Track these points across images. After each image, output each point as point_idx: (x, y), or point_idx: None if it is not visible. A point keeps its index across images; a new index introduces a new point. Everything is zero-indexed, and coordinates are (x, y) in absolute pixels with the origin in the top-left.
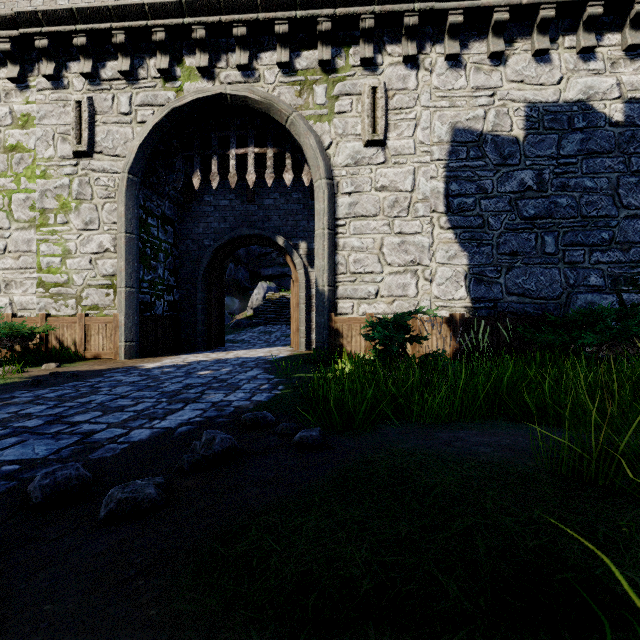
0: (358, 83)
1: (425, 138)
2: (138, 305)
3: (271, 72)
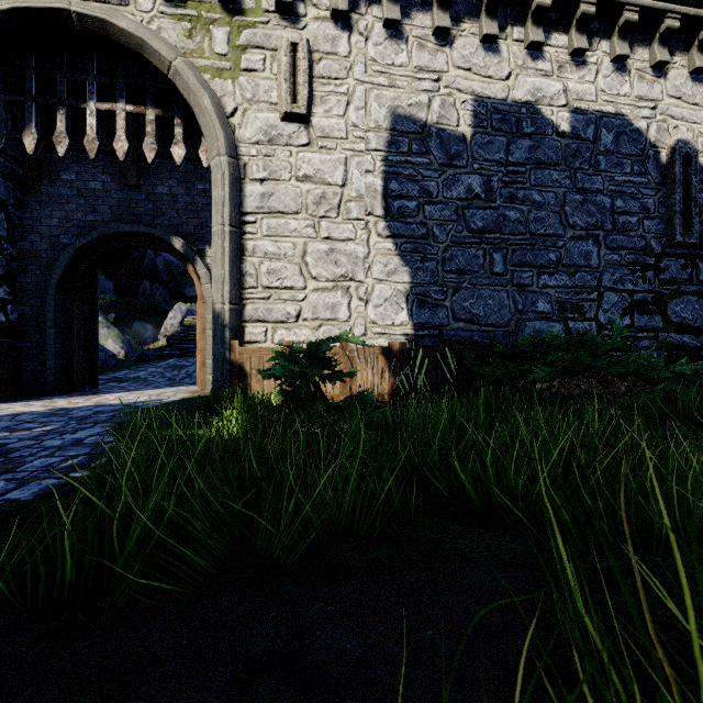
0: (273, 35)
1: (359, 120)
2: None
3: None
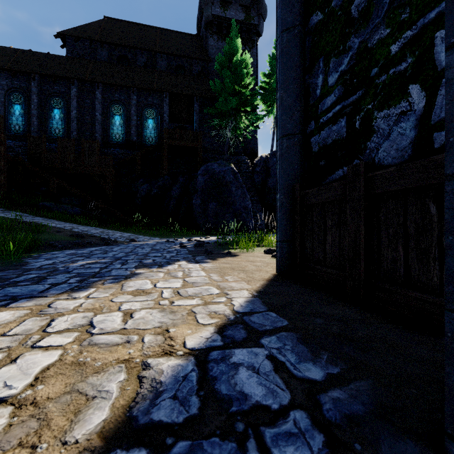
0: None
1: None
2: (282, 170)
3: None
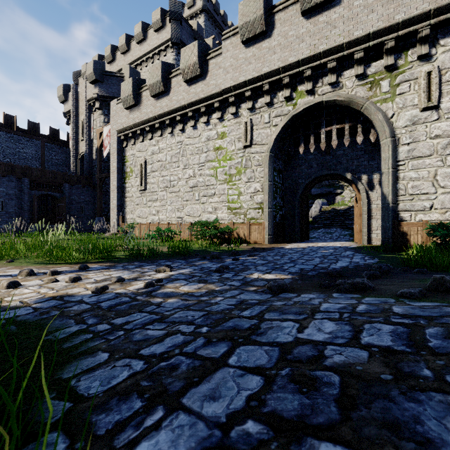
0: (415, 72)
1: None
2: (273, 217)
3: (350, 81)
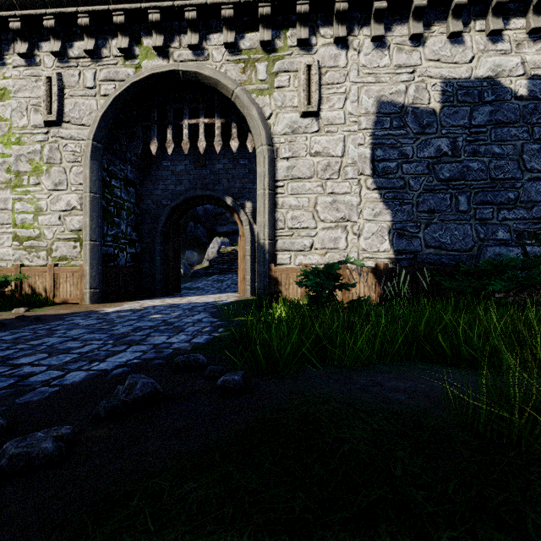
0: (295, 61)
1: (354, 110)
2: (102, 256)
3: (219, 51)
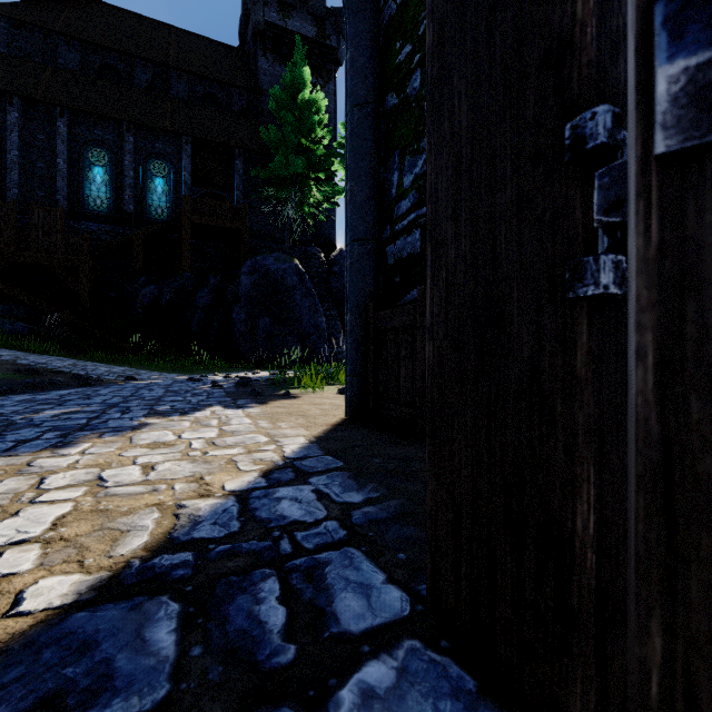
0: None
1: None
2: (353, 284)
3: None
